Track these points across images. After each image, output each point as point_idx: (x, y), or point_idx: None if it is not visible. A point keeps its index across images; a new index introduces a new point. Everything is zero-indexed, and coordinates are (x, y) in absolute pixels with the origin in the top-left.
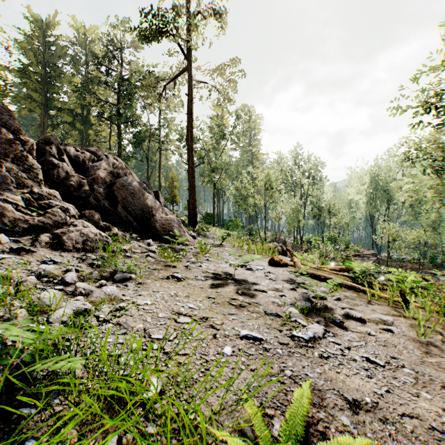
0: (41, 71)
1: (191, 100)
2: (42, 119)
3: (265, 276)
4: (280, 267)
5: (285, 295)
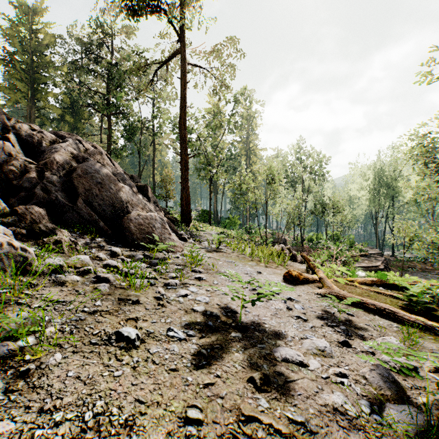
0: (27, 60)
1: (184, 84)
2: (28, 110)
3: (287, 310)
4: (300, 284)
5: (346, 372)
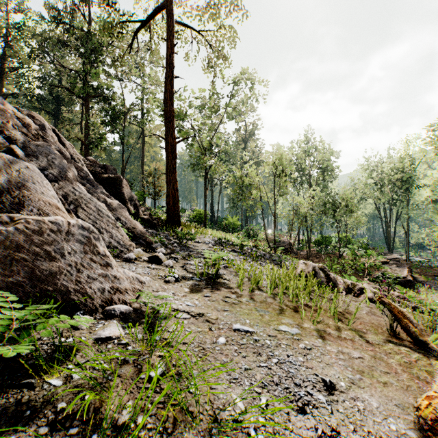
0: None
1: (171, 46)
2: None
3: None
4: None
5: None
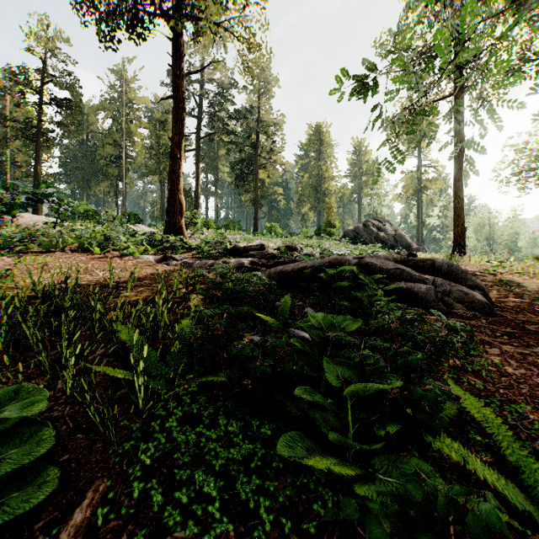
0: None
1: (419, 199)
2: None
3: None
4: None
5: None
